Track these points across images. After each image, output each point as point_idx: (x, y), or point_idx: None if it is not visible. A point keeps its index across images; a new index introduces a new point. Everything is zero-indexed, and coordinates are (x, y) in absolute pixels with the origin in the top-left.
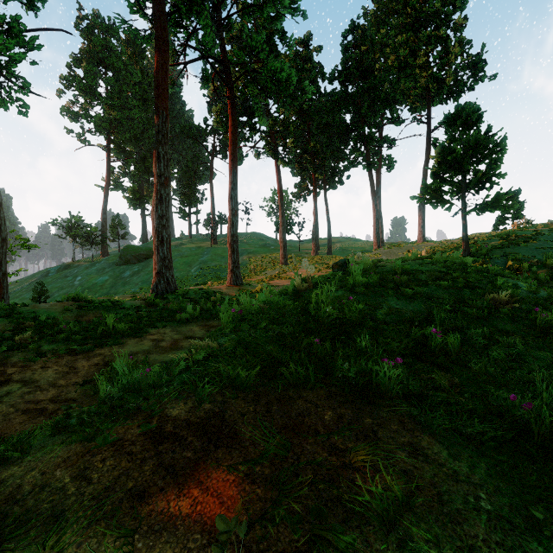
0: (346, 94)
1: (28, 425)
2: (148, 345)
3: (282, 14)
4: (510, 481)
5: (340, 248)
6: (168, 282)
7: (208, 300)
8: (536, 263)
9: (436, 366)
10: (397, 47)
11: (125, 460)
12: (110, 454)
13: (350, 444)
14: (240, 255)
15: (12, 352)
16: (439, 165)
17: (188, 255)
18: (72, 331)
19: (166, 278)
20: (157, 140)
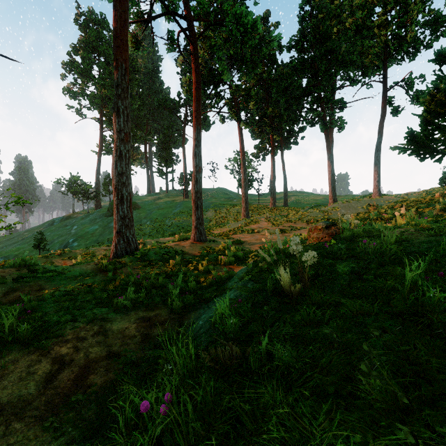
0: (303, 60)
1: None
2: (39, 377)
3: None
4: None
5: (295, 201)
6: (128, 241)
7: (168, 262)
8: None
9: None
10: (355, 10)
11: None
12: None
13: None
14: (207, 207)
15: None
16: (431, 109)
17: (164, 207)
18: None
19: (126, 238)
20: (116, 94)
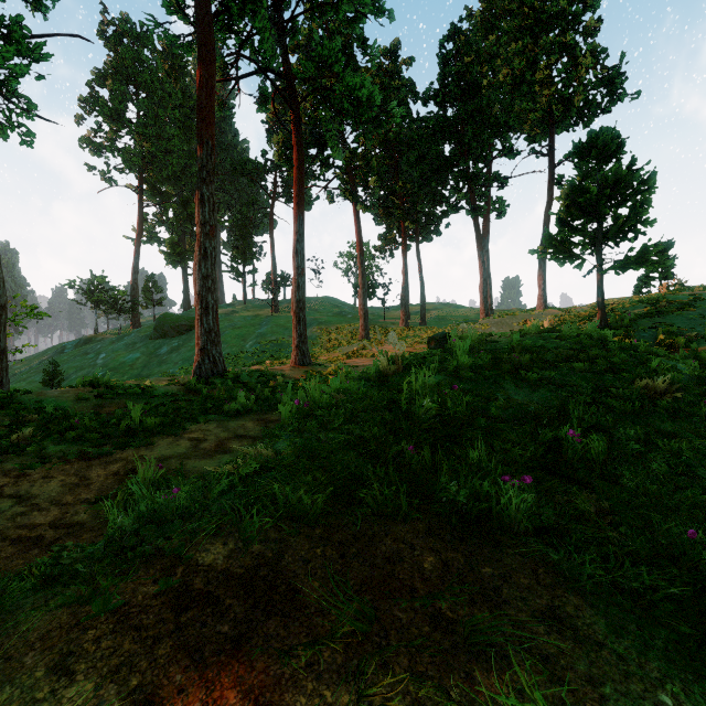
0: (444, 119)
1: (15, 562)
2: (185, 446)
3: (362, 14)
4: (702, 671)
5: (437, 317)
6: (215, 361)
7: (266, 385)
8: (695, 337)
9: (575, 483)
10: (511, 57)
11: (130, 638)
12: (108, 630)
13: (462, 610)
14: (308, 326)
15: (6, 456)
16: (567, 209)
17: (242, 326)
18: (86, 427)
19: (212, 357)
20: (200, 178)
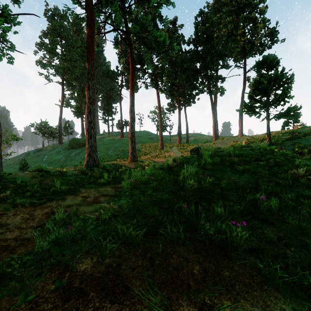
0: (197, 51)
1: None
2: (79, 200)
3: (160, 4)
4: None
5: (193, 139)
6: (94, 160)
7: (117, 170)
8: None
9: (265, 222)
10: (227, 24)
11: None
12: None
13: (215, 300)
14: (136, 143)
15: None
16: (253, 91)
17: (107, 143)
18: (35, 190)
19: (93, 158)
20: (88, 77)
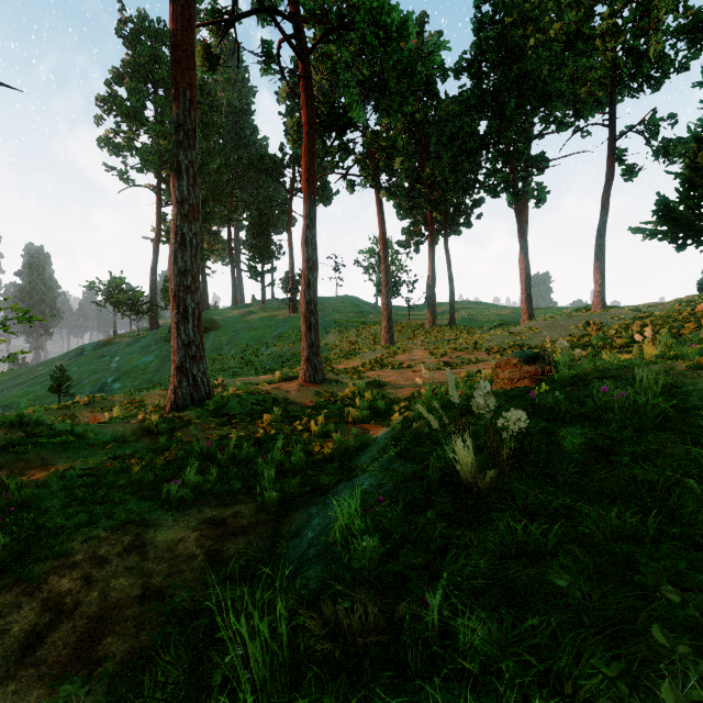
0: (480, 91)
1: None
2: (11, 640)
3: None
4: None
5: (466, 316)
6: (196, 383)
7: (260, 419)
8: None
9: None
10: (564, 9)
11: None
12: None
13: None
14: (327, 327)
15: None
16: (699, 163)
17: (258, 327)
18: None
19: (191, 377)
20: (176, 141)
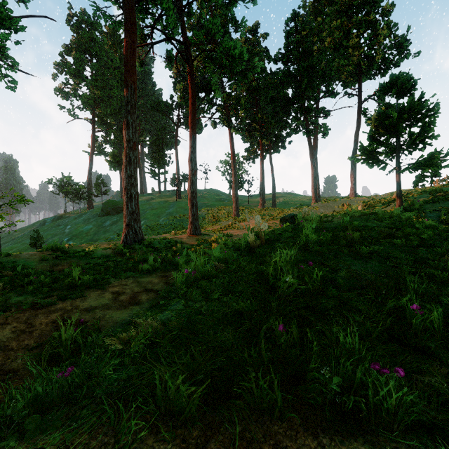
0: (288, 72)
1: None
2: (108, 298)
3: (234, 0)
4: None
5: (283, 202)
6: (136, 233)
7: (170, 249)
8: None
9: (422, 354)
10: (333, 30)
11: None
12: None
13: None
14: (200, 208)
15: None
16: (375, 129)
17: (157, 208)
18: (42, 282)
19: (134, 230)
20: (126, 110)
